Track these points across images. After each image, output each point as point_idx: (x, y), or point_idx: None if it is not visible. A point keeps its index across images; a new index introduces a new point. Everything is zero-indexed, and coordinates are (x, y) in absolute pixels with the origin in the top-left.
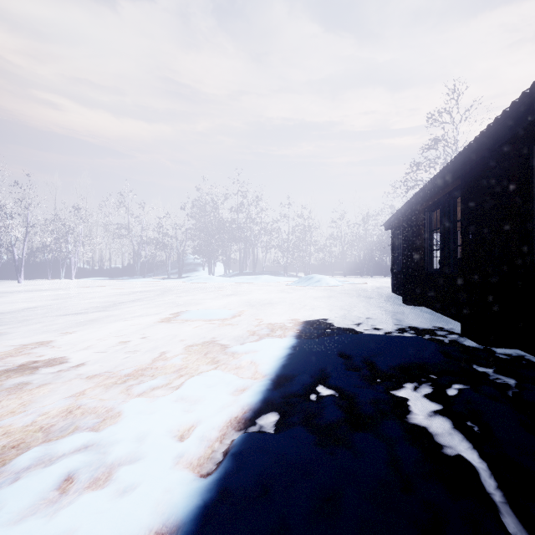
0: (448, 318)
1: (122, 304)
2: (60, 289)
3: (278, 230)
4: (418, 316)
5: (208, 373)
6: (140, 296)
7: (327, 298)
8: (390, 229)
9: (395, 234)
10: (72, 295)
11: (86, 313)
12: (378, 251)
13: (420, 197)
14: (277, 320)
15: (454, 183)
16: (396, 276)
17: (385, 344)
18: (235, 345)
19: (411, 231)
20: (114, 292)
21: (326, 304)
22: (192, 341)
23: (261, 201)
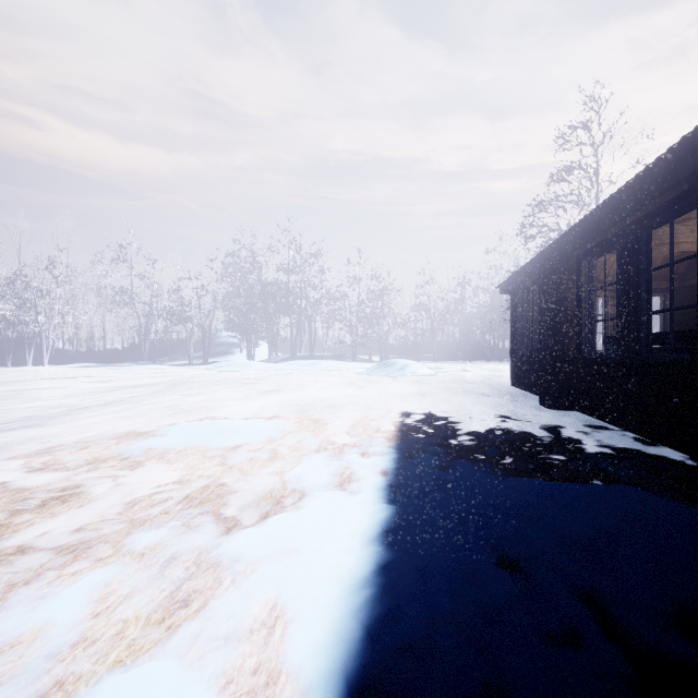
0: (635, 435)
1: (83, 411)
2: (7, 383)
3: (345, 297)
4: (582, 431)
5: (123, 690)
6: (126, 394)
7: (420, 397)
8: (510, 293)
9: (519, 299)
10: (14, 393)
11: (0, 430)
12: (479, 327)
13: (577, 234)
14: (343, 444)
15: (657, 200)
16: (520, 361)
17: (589, 523)
18: (249, 524)
19: (557, 290)
20: (88, 388)
21: (422, 408)
22: (157, 511)
23: (320, 256)
